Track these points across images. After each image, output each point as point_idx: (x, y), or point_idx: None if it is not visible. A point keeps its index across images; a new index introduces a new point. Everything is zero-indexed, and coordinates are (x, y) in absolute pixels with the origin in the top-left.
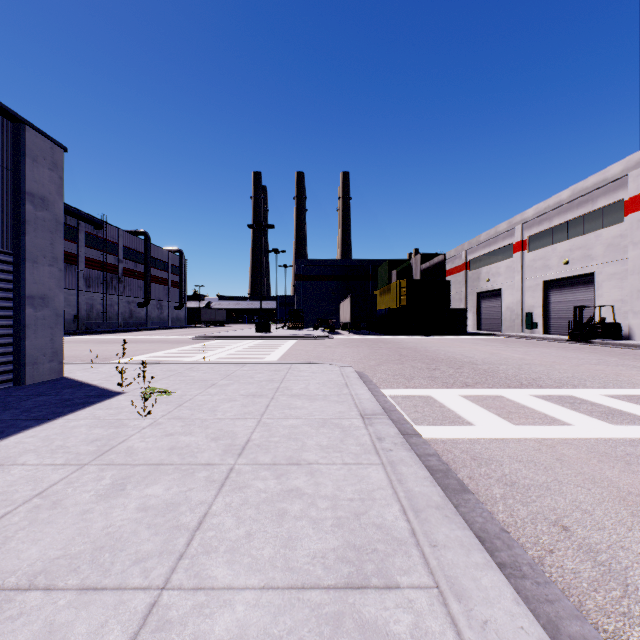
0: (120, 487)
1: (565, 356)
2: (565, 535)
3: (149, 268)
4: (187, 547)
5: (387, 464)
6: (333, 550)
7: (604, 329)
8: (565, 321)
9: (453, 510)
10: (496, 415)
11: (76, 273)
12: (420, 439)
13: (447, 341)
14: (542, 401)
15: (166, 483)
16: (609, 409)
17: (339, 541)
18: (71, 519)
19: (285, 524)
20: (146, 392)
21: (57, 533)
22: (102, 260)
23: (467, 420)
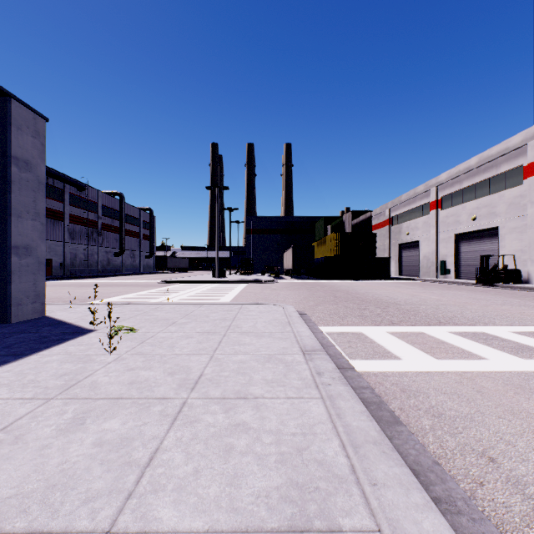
0: (80, 421)
1: (475, 297)
2: (493, 467)
3: (124, 223)
4: (136, 485)
5: (326, 398)
6: (276, 488)
7: (506, 275)
8: (473, 268)
9: (390, 446)
10: (420, 350)
11: (62, 227)
12: (354, 372)
13: (374, 285)
14: (459, 337)
15: (123, 417)
16: (518, 344)
17: (282, 478)
18: (29, 455)
19: (231, 460)
20: (114, 330)
21: (14, 470)
22: (84, 217)
23: (395, 355)
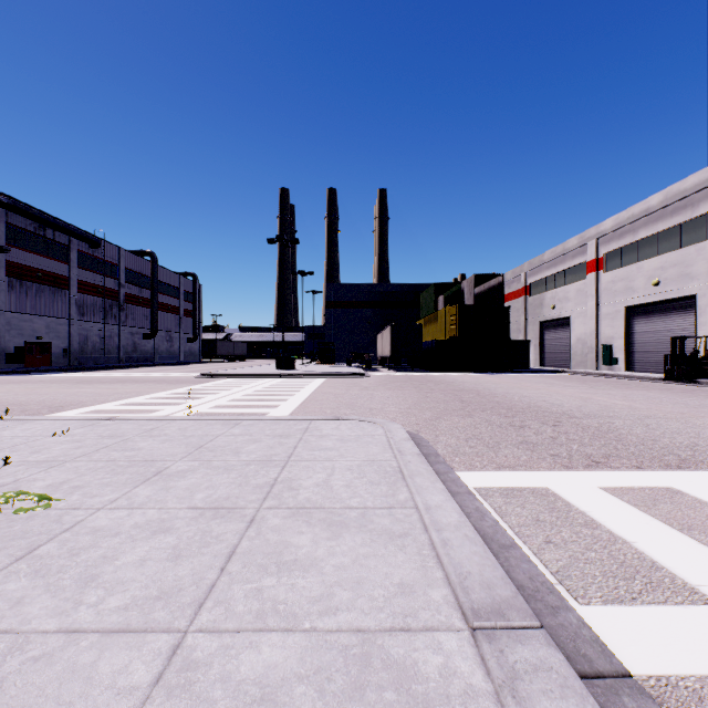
0: None
1: (685, 403)
2: None
3: (156, 294)
4: None
5: None
6: None
7: None
8: (654, 355)
9: None
10: None
11: (67, 299)
12: None
13: (511, 380)
14: None
15: None
16: None
17: None
18: None
19: None
20: None
21: None
22: (99, 284)
23: (680, 578)
